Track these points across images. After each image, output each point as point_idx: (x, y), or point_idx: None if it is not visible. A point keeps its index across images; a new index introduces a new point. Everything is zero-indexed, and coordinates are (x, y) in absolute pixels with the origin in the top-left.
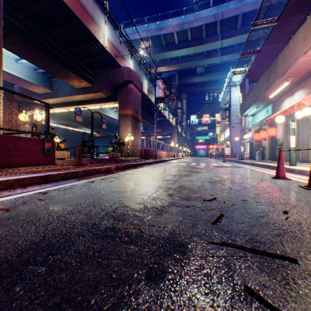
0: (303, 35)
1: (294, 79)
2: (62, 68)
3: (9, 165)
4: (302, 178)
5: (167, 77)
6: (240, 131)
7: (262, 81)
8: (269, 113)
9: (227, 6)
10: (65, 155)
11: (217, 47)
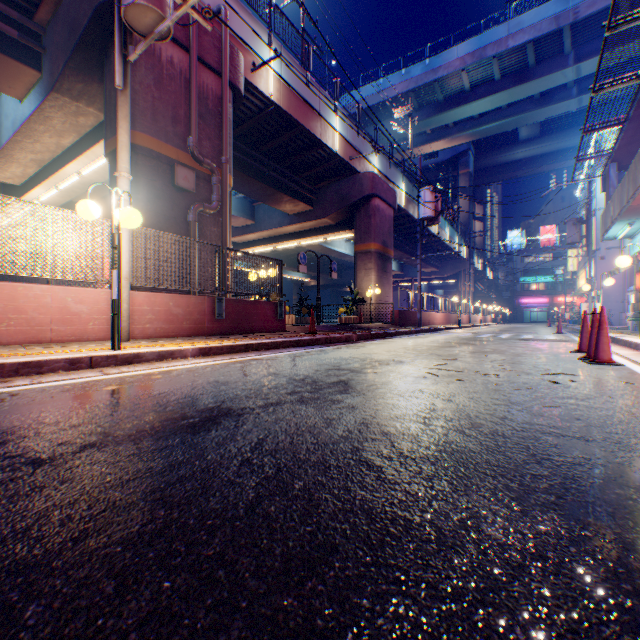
0: None
1: None
2: (273, 191)
3: (251, 331)
4: (619, 353)
5: (449, 159)
6: None
7: (626, 179)
8: None
9: None
10: (289, 320)
11: (565, 81)
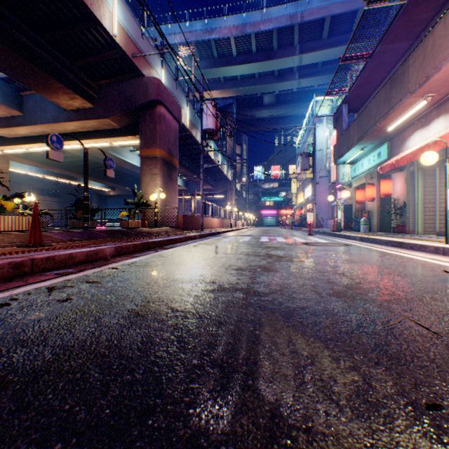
0: None
1: (435, 97)
2: (34, 68)
3: None
4: None
5: (221, 107)
6: (328, 189)
7: (376, 103)
8: (384, 157)
9: (309, 3)
10: (19, 225)
11: (294, 65)
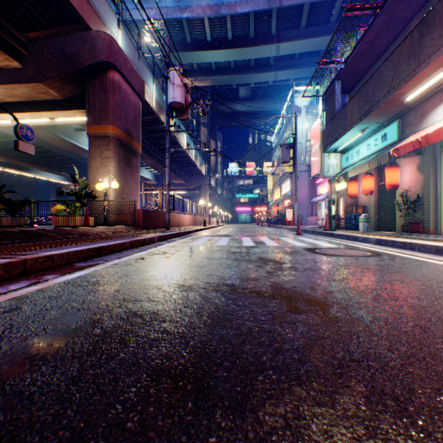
0: None
1: None
2: None
3: None
4: None
5: (195, 98)
6: (308, 184)
7: (392, 63)
8: (392, 139)
9: None
10: None
11: (271, 55)
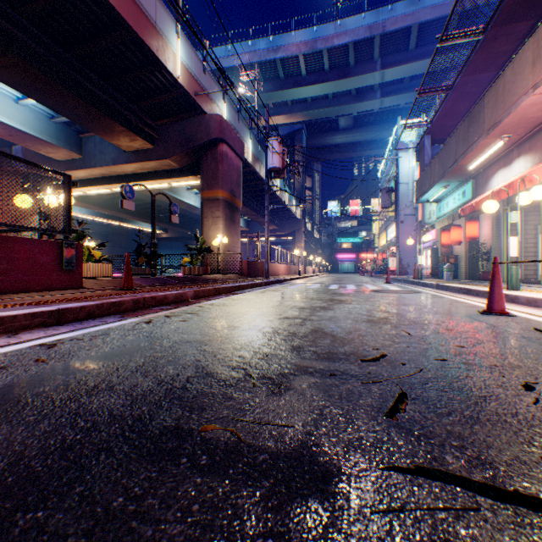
0: (532, 56)
1: (513, 137)
2: (99, 114)
3: None
4: (534, 313)
5: (288, 134)
6: (415, 229)
7: (455, 140)
8: (468, 197)
9: (391, 11)
10: (103, 271)
11: (374, 83)
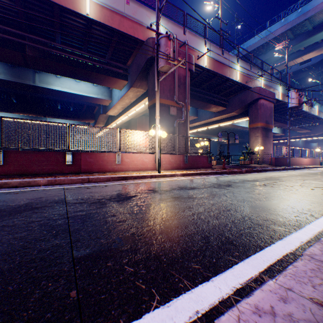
0: None
1: None
2: (206, 104)
3: (197, 168)
4: None
5: (319, 61)
6: None
7: None
8: None
9: None
10: (213, 163)
11: None
